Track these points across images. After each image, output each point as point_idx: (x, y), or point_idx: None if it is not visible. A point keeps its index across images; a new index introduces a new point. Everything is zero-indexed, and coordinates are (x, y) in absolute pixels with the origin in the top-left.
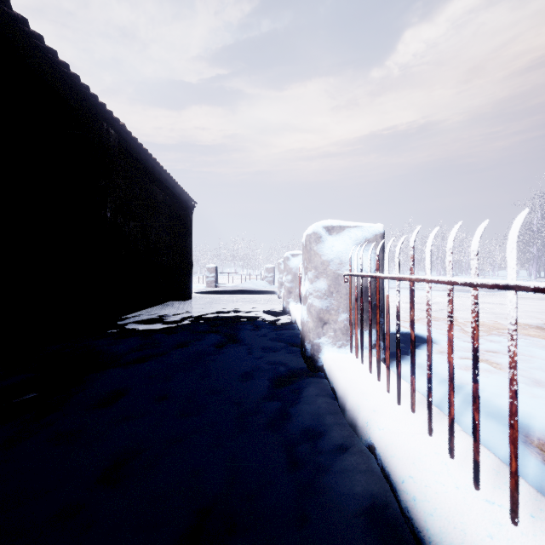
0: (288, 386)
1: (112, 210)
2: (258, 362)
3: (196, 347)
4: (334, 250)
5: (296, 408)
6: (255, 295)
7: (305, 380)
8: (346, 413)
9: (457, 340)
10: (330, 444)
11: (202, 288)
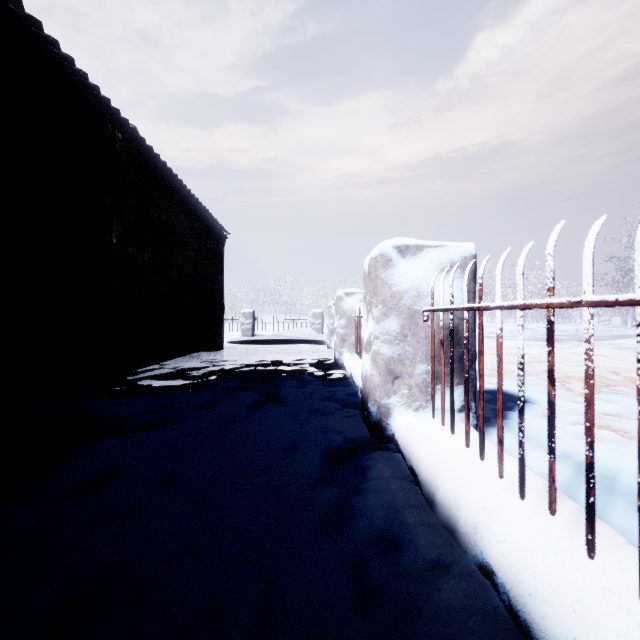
0: (347, 464)
1: (120, 235)
2: (305, 429)
3: (223, 410)
4: (408, 278)
5: (362, 498)
6: (300, 346)
7: (370, 455)
8: (436, 508)
9: (562, 399)
10: (418, 560)
11: (236, 337)
